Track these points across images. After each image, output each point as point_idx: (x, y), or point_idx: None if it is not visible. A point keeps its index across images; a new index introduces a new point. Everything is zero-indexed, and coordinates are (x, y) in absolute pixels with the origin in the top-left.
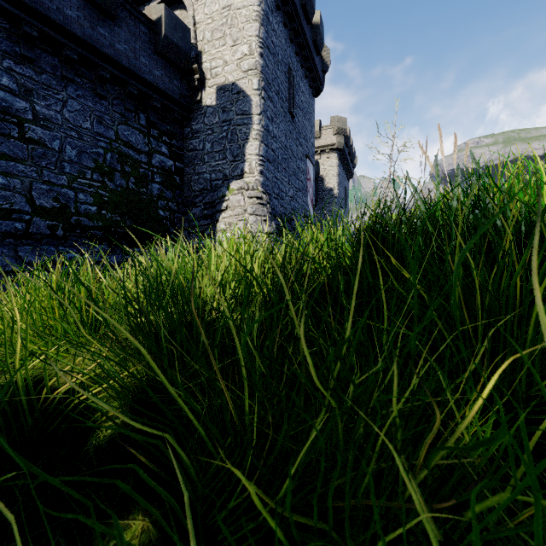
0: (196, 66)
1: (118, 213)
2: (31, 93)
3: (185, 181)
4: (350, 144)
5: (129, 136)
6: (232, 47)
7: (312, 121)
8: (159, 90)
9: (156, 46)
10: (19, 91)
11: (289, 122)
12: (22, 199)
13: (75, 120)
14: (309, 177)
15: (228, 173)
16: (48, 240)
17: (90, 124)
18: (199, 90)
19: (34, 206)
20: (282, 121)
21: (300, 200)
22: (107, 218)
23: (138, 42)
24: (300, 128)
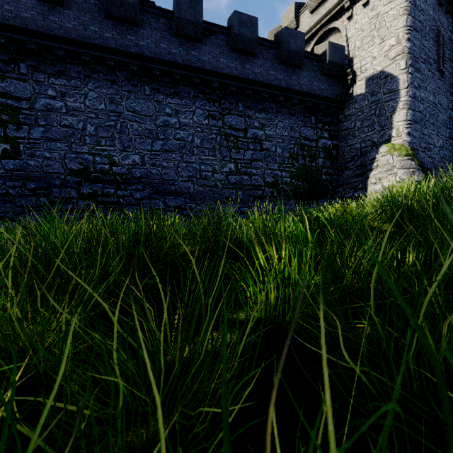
0: (349, 71)
1: (300, 181)
2: (264, 126)
3: (339, 152)
4: None
5: (305, 133)
6: (380, 44)
7: None
8: (323, 98)
9: (322, 70)
10: (260, 127)
11: (438, 80)
12: (261, 179)
13: (281, 133)
14: None
15: (376, 140)
16: (270, 199)
17: (287, 133)
18: (350, 86)
19: (265, 182)
20: (430, 82)
21: (451, 148)
22: (294, 184)
23: (312, 73)
24: (451, 79)
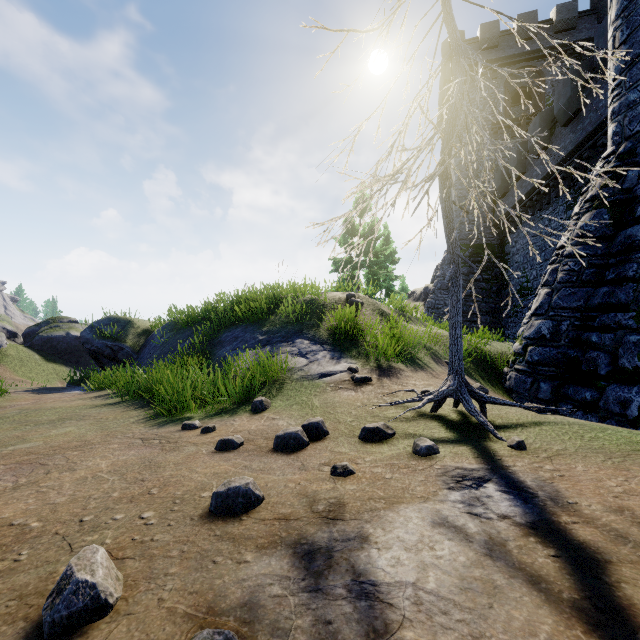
0: None
1: None
2: None
3: None
4: None
5: None
6: None
7: None
8: None
9: None
10: None
11: None
12: None
13: None
14: None
15: None
16: None
17: None
18: None
19: None
20: None
21: None
22: None
23: None
24: None
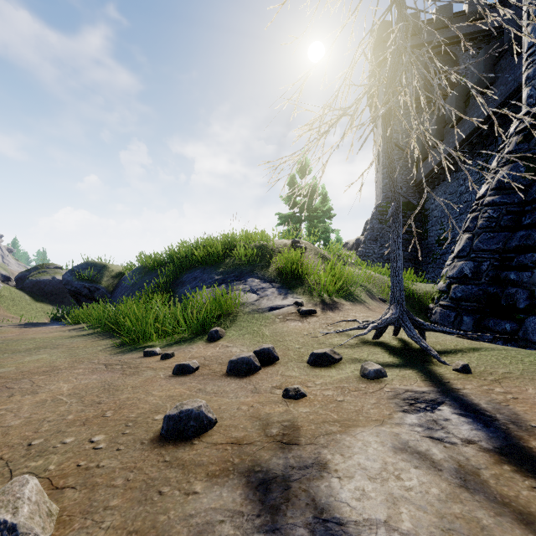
0: None
1: None
2: None
3: None
4: None
5: None
6: None
7: None
8: None
9: None
10: None
11: None
12: None
13: None
14: None
15: None
16: None
17: None
18: None
19: None
20: None
21: None
22: None
23: None
24: None
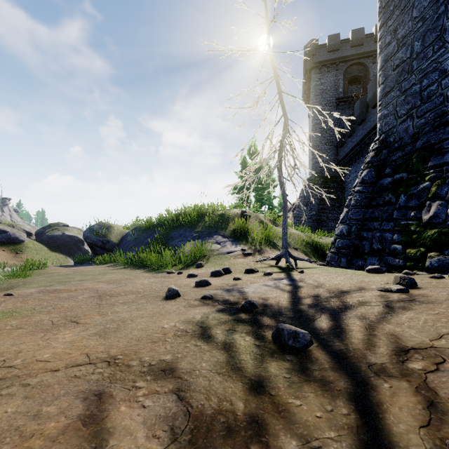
0: None
1: None
2: None
3: None
4: None
5: None
6: None
7: None
8: None
9: None
10: None
11: None
12: None
13: None
14: None
15: None
16: None
17: None
18: None
19: None
20: None
21: None
22: None
23: None
24: None
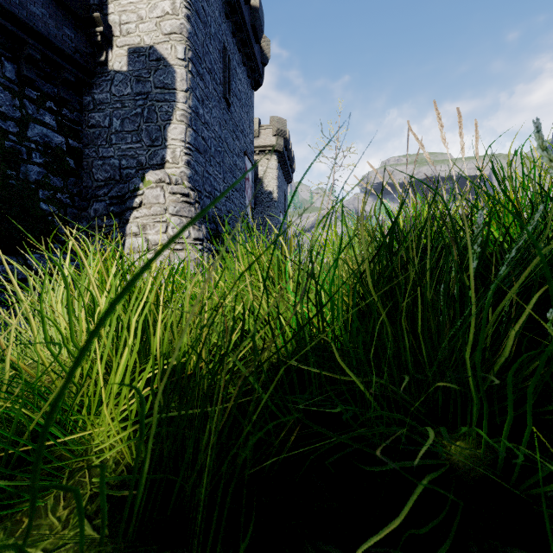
0: (98, 15)
1: None
2: None
3: (84, 166)
4: (289, 148)
5: None
6: (149, 0)
7: (251, 115)
8: (37, 35)
9: None
10: None
11: (224, 110)
12: None
13: None
14: (247, 176)
15: (144, 161)
16: None
17: None
18: (103, 49)
19: None
20: (216, 107)
21: (237, 202)
22: None
23: None
24: (237, 120)
